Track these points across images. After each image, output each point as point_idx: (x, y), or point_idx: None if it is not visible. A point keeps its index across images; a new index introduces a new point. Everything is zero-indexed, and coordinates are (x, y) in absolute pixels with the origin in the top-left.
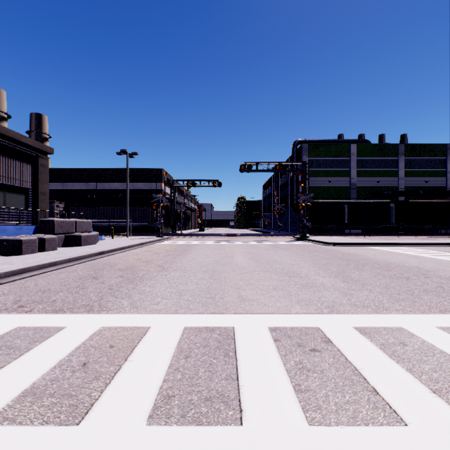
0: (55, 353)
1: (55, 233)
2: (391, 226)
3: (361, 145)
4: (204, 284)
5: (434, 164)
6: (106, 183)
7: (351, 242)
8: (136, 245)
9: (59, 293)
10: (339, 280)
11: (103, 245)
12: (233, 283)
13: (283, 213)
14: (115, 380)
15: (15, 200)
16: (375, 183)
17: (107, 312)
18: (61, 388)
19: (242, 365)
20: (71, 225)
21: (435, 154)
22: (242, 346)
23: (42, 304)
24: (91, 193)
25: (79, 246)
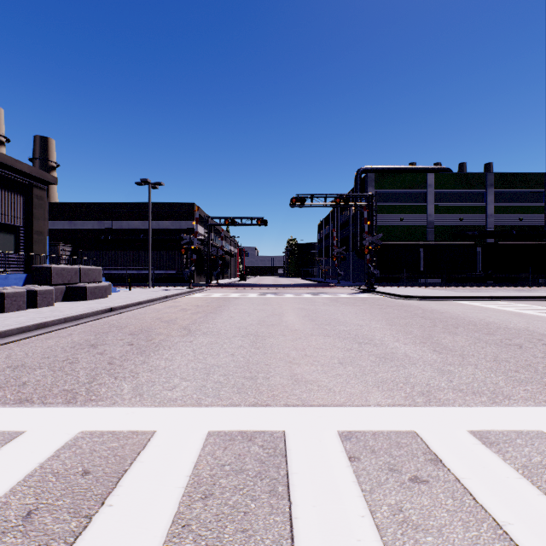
0: None
1: (53, 283)
2: (479, 275)
3: (440, 174)
4: (243, 355)
5: (530, 197)
6: (124, 221)
7: (431, 295)
8: (158, 298)
9: (35, 370)
10: (428, 348)
11: (115, 298)
12: (282, 353)
13: (344, 258)
14: None
15: (1, 240)
16: (457, 221)
17: (96, 404)
18: None
19: (301, 517)
20: (74, 273)
21: (532, 185)
22: (298, 471)
23: (4, 389)
24: (106, 234)
25: (84, 300)
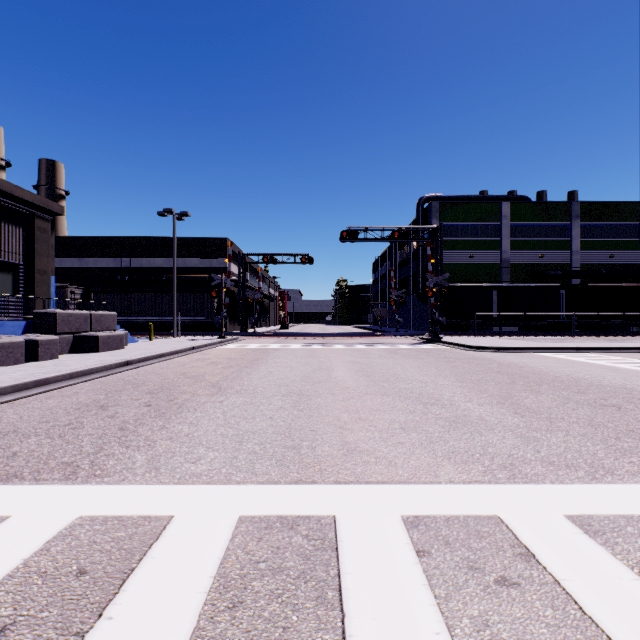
0: None
1: (58, 332)
2: (562, 322)
3: (516, 203)
4: (284, 419)
5: (622, 231)
6: (144, 258)
7: (507, 346)
8: (183, 350)
9: (30, 438)
10: (508, 410)
11: (132, 350)
12: (331, 416)
13: (404, 302)
14: None
15: None
16: (537, 258)
17: (101, 480)
18: None
19: (357, 634)
20: (83, 320)
21: (624, 217)
22: (353, 570)
23: None
24: (123, 274)
25: (95, 352)
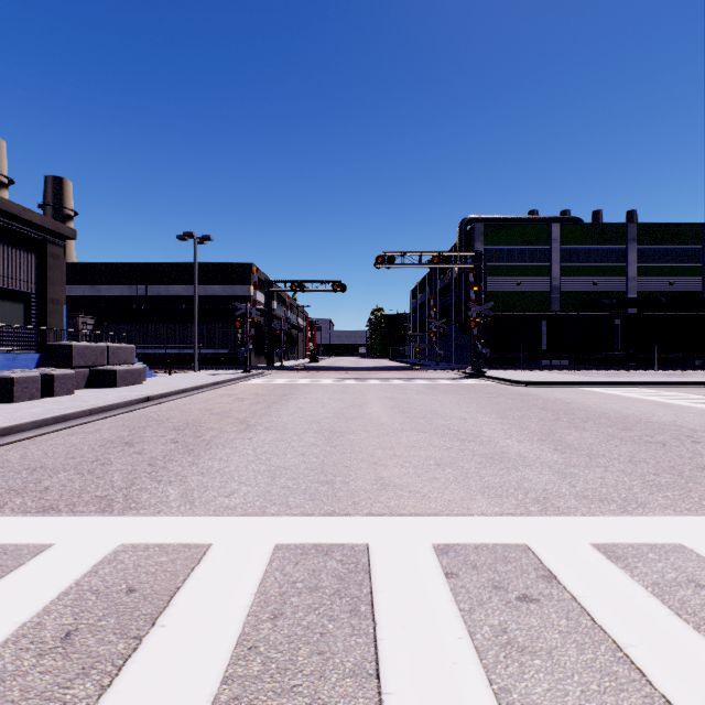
0: (17, 607)
1: (73, 365)
2: (617, 355)
3: (567, 225)
4: (316, 455)
5: (683, 255)
6: (162, 285)
7: (555, 381)
8: (206, 385)
9: (59, 473)
10: (548, 447)
11: (152, 385)
12: (365, 453)
13: (444, 334)
14: (122, 679)
15: (8, 311)
16: (590, 286)
17: (137, 512)
18: (3, 701)
19: (387, 638)
20: (100, 353)
21: (686, 240)
22: (384, 589)
23: (23, 495)
24: (138, 302)
25: (112, 387)
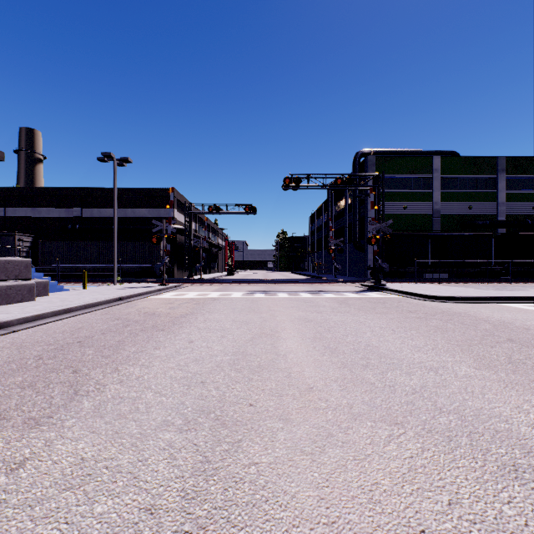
0: None
1: None
2: (494, 269)
3: (447, 157)
4: None
5: None
6: (95, 208)
7: (469, 296)
8: (105, 301)
9: None
10: None
11: (41, 302)
12: None
13: (342, 250)
14: None
15: None
16: (466, 209)
17: None
18: None
19: None
20: None
21: None
22: None
23: None
24: (74, 223)
25: None
